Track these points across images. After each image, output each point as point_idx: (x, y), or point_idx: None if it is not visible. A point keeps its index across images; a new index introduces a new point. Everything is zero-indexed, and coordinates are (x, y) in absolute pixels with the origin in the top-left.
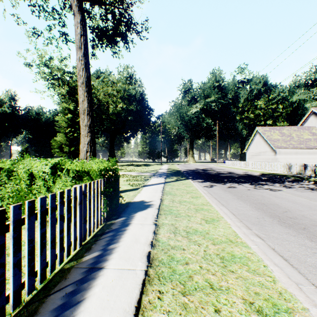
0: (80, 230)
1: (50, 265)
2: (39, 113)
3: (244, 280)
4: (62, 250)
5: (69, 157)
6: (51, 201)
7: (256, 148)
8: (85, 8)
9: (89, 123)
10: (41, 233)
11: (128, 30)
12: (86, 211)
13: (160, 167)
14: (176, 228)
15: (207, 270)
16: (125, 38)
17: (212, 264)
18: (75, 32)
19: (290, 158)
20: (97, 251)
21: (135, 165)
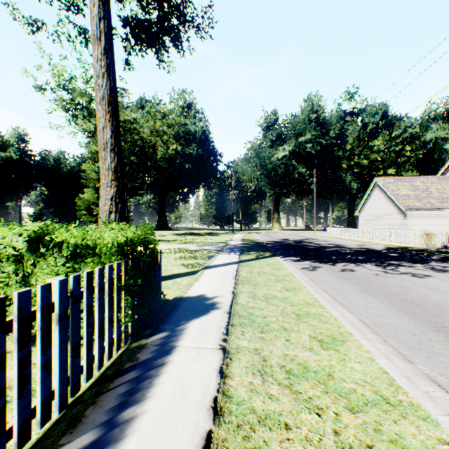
0: (63, 374)
1: None
2: (59, 159)
3: None
4: None
5: None
6: None
7: (374, 209)
8: None
9: (115, 165)
10: None
11: (181, 23)
12: (79, 330)
13: (231, 236)
14: (264, 359)
15: None
16: (175, 33)
17: None
18: (90, 13)
19: (427, 224)
20: (92, 431)
21: (195, 234)
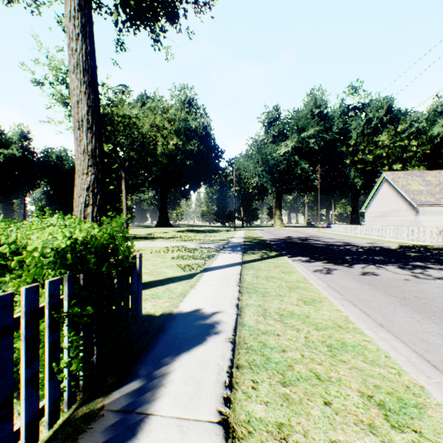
0: None
1: None
2: (62, 157)
3: None
4: None
5: None
6: None
7: (382, 205)
8: None
9: (92, 147)
10: None
11: None
12: None
13: (232, 234)
14: None
15: None
16: (170, 2)
17: None
18: None
19: (441, 221)
20: None
21: (196, 231)
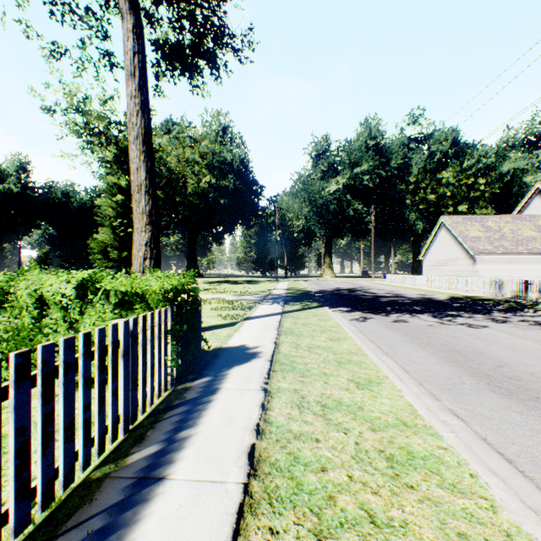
0: (126, 402)
1: (63, 474)
2: (69, 193)
3: (436, 506)
4: (89, 444)
5: (118, 268)
6: (65, 352)
7: (440, 252)
8: (144, 9)
9: (149, 208)
10: (43, 414)
11: (218, 47)
12: (137, 367)
13: (274, 285)
14: (302, 397)
15: (362, 484)
16: (212, 60)
17: (371, 472)
18: (124, 47)
19: (499, 270)
20: (156, 444)
21: (232, 282)
